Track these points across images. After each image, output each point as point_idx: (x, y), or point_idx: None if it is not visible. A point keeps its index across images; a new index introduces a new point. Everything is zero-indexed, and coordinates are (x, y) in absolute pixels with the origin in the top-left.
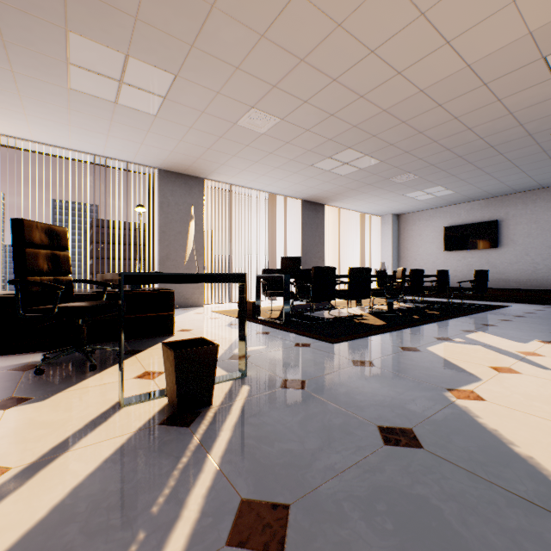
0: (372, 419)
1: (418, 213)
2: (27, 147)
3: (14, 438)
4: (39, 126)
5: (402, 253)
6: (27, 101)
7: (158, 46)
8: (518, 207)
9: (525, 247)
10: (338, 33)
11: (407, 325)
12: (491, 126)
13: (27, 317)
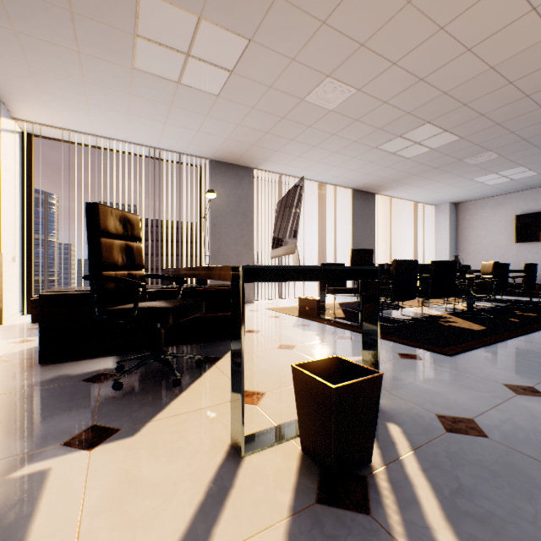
0: None
1: (482, 201)
2: (87, 142)
3: (113, 515)
4: (99, 116)
5: (461, 246)
6: (90, 87)
7: (237, 1)
8: None
9: None
10: None
11: (517, 330)
12: None
13: (103, 319)
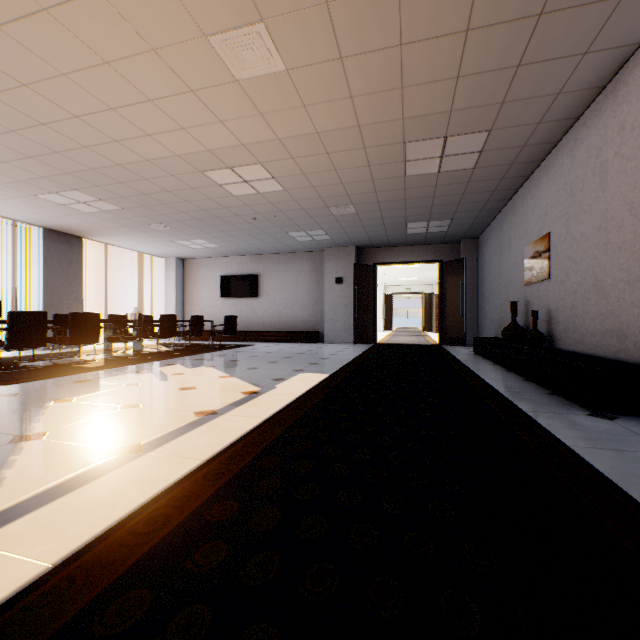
0: None
1: (202, 260)
2: None
3: None
4: None
5: (188, 298)
6: None
7: None
8: (270, 266)
9: (274, 298)
10: None
11: (124, 364)
12: (204, 203)
13: None
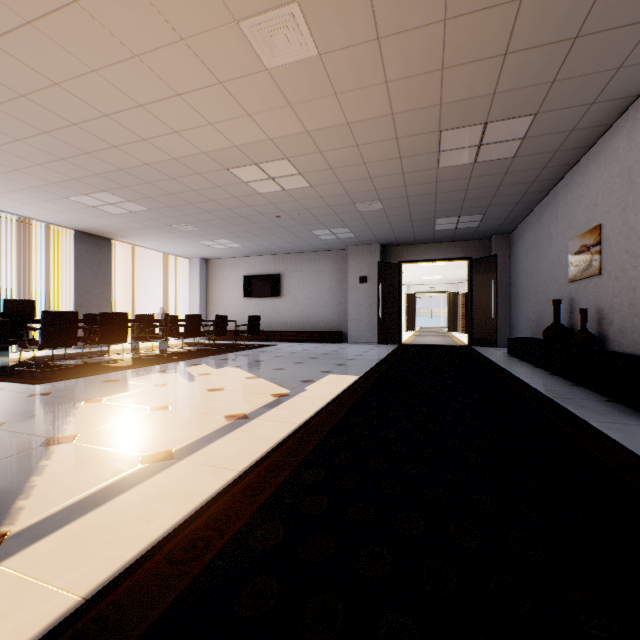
0: None
1: (225, 260)
2: None
3: None
4: None
5: (211, 298)
6: None
7: None
8: (293, 265)
9: (297, 297)
10: (27, 101)
11: (151, 364)
12: (229, 202)
13: None
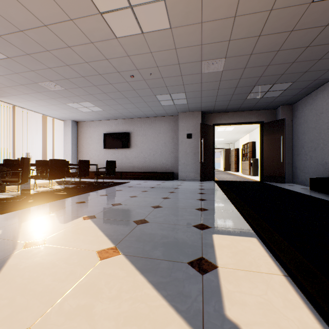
0: None
1: (90, 122)
2: None
3: None
4: None
5: (80, 149)
6: None
7: None
8: (139, 126)
9: (141, 148)
10: None
11: None
12: (86, 51)
13: None
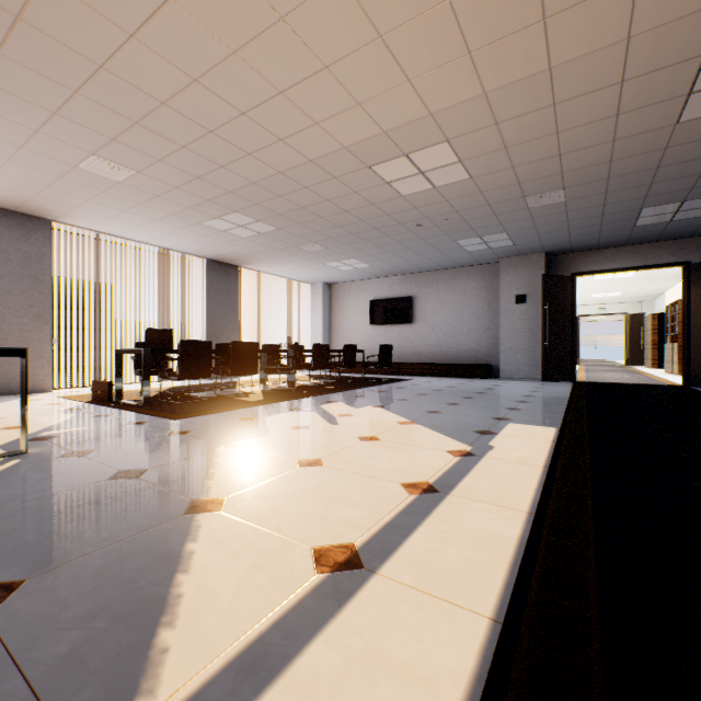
0: (122, 468)
1: (349, 284)
2: None
3: None
4: None
5: (334, 326)
6: None
7: None
8: (427, 286)
9: (432, 323)
10: (167, 109)
11: (283, 399)
12: (364, 211)
13: None
